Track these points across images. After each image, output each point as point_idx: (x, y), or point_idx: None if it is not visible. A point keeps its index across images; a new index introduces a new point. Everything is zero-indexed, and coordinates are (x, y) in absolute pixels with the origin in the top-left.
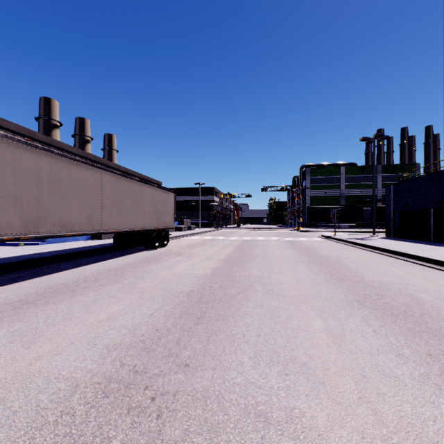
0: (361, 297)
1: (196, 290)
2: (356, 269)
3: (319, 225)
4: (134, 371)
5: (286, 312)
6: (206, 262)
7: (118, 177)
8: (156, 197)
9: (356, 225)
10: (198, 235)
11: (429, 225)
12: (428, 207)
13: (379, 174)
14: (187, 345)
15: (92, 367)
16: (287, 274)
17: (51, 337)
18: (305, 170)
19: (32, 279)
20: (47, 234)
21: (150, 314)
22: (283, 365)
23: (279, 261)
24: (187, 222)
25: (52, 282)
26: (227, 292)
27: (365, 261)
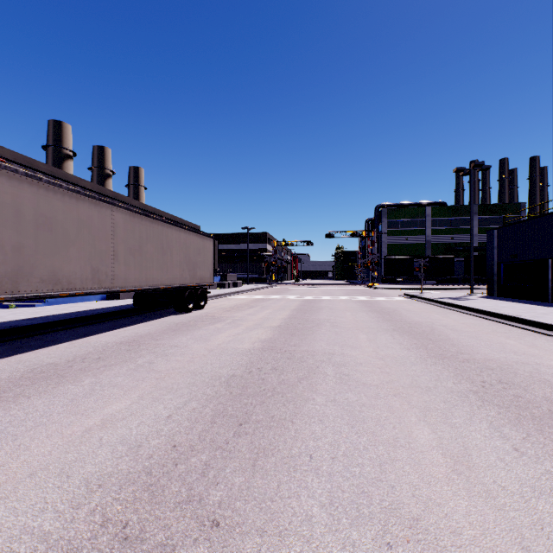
0: (479, 386)
1: (239, 374)
2: (460, 341)
3: (399, 281)
4: (123, 537)
5: (373, 413)
6: (255, 331)
7: (137, 217)
8: (189, 244)
9: (445, 280)
10: (246, 293)
11: (545, 280)
12: (545, 258)
13: (474, 216)
14: (219, 479)
15: (52, 527)
16: (366, 349)
17: (3, 461)
18: (381, 211)
19: (10, 357)
20: (32, 294)
21: (167, 417)
22: (380, 524)
23: (353, 330)
24: (232, 276)
25: (36, 362)
26: (284, 378)
27: (470, 330)
